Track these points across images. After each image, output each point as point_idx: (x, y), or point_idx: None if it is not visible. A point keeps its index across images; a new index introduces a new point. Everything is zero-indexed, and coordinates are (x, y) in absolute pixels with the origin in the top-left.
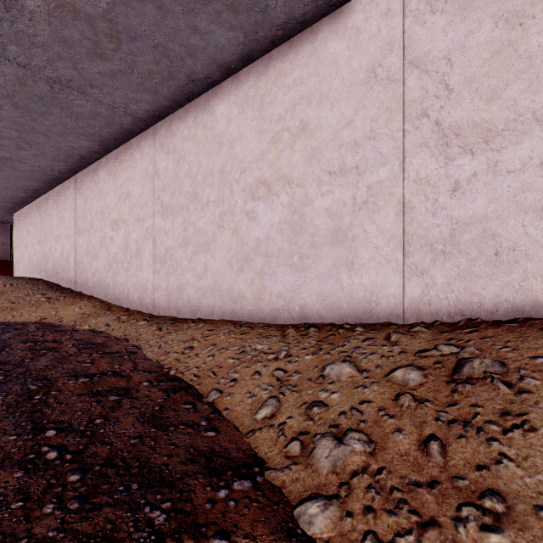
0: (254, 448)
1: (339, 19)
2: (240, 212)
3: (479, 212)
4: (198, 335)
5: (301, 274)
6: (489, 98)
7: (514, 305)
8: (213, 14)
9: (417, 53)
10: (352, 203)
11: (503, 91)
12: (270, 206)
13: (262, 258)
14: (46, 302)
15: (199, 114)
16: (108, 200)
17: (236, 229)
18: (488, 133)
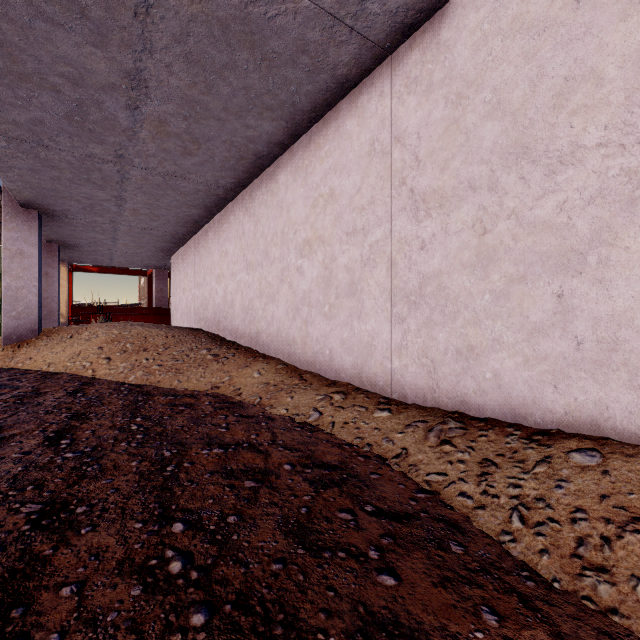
0: None
1: None
2: None
3: None
4: (639, 502)
5: None
6: None
7: None
8: None
9: None
10: None
11: None
12: None
13: None
14: (213, 361)
15: None
16: (292, 213)
17: None
18: None
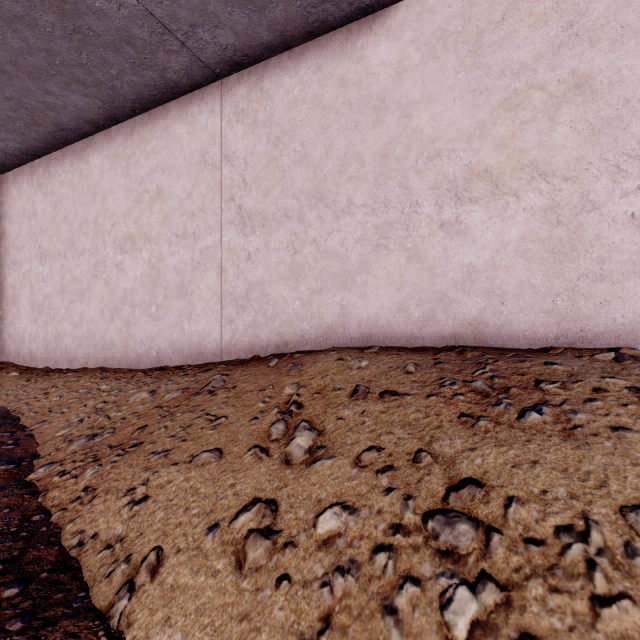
0: (39, 450)
1: (183, 105)
2: (111, 263)
3: (260, 277)
4: (61, 383)
5: (157, 323)
6: (265, 195)
7: (276, 345)
8: (62, 84)
9: (228, 149)
10: (191, 263)
11: (271, 191)
12: (135, 260)
13: (129, 308)
14: None
15: (76, 160)
16: None
17: (108, 279)
18: (264, 220)
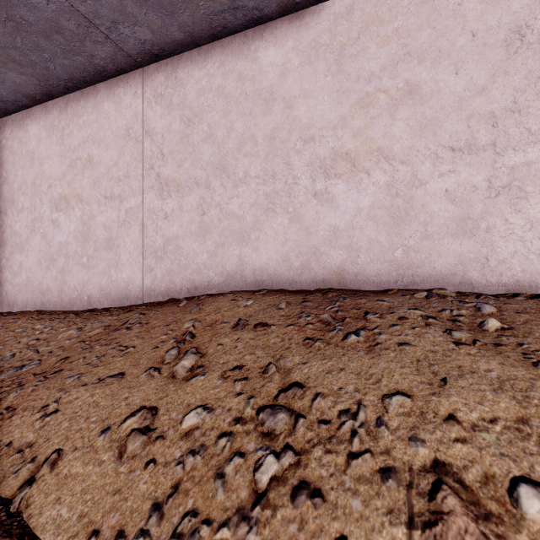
0: None
1: (111, 87)
2: (48, 220)
3: (175, 233)
4: None
5: (89, 271)
6: (179, 165)
7: (188, 289)
8: None
9: (149, 126)
10: (118, 220)
11: (184, 163)
12: (68, 217)
13: (63, 258)
14: None
15: (16, 129)
16: None
17: (44, 234)
18: (178, 186)
